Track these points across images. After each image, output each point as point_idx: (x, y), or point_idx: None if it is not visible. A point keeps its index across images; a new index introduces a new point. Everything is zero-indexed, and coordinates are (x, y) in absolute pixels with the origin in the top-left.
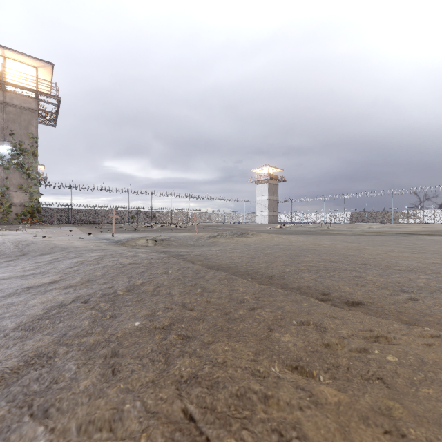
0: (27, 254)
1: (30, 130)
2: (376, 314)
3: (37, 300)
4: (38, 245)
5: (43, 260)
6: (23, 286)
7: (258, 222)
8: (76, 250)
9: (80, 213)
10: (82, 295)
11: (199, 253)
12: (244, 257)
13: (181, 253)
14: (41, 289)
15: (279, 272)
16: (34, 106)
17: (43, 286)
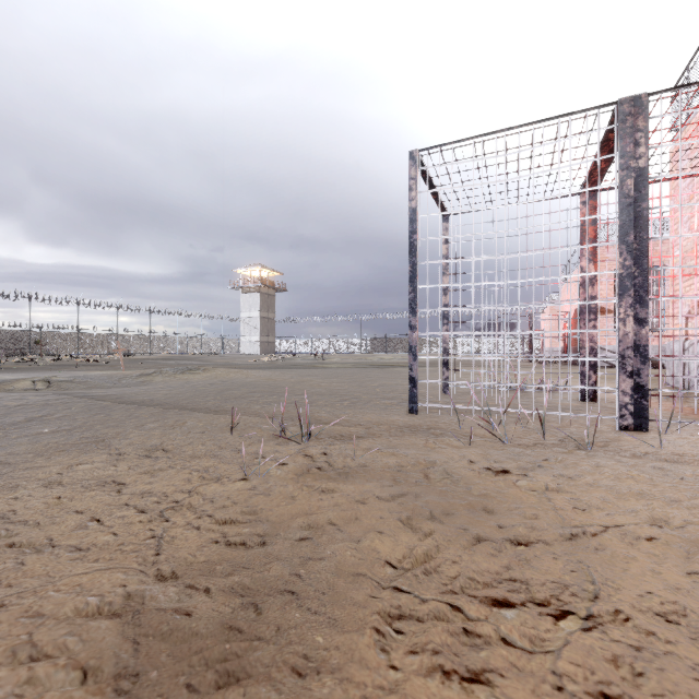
0: None
1: None
2: (227, 414)
3: None
4: None
5: None
6: None
7: (245, 352)
8: None
9: None
10: None
11: (116, 392)
12: (170, 393)
13: (91, 393)
14: None
15: (191, 401)
16: None
17: None
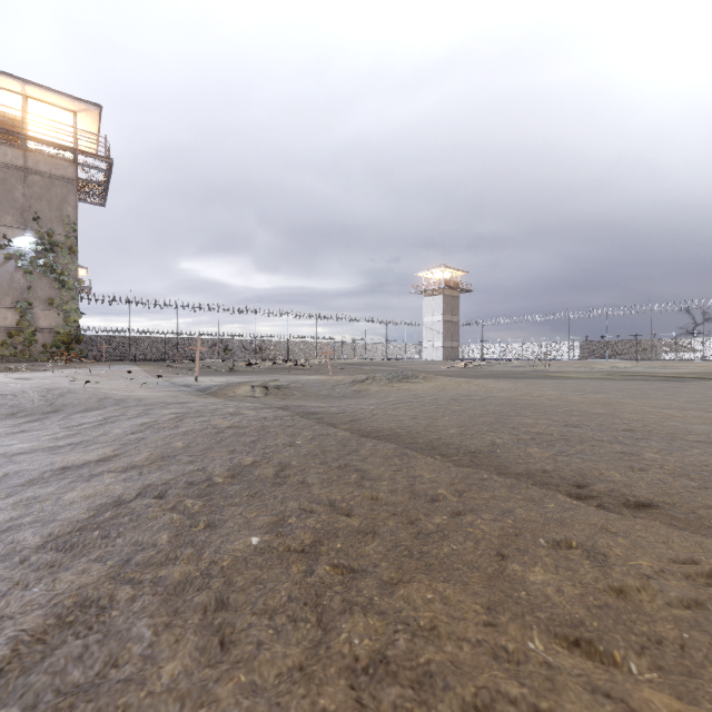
0: (60, 410)
1: (66, 211)
2: (689, 527)
3: (78, 493)
4: (78, 395)
5: (87, 420)
6: (53, 466)
7: (427, 358)
8: (139, 403)
9: (143, 343)
10: (154, 483)
11: (342, 409)
12: (419, 416)
13: (312, 409)
14: (85, 472)
15: (485, 444)
16: (72, 173)
17: (87, 467)
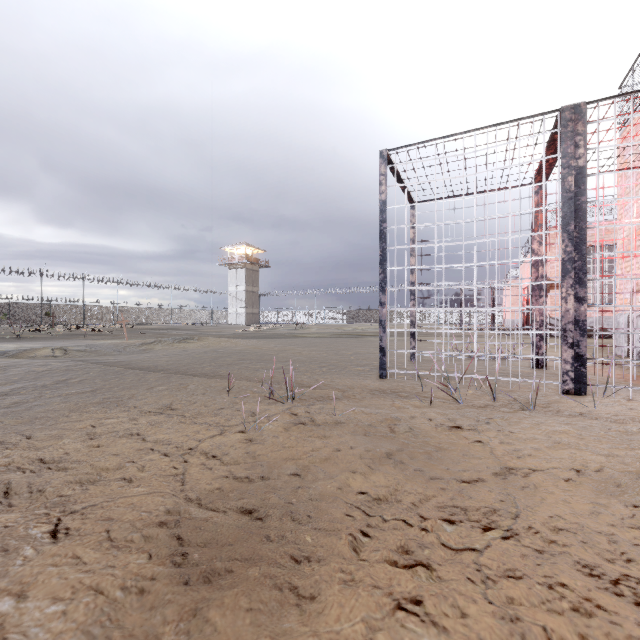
0: None
1: None
2: (222, 378)
3: None
4: None
5: None
6: None
7: (232, 323)
8: None
9: None
10: (16, 387)
11: (124, 359)
12: (171, 360)
13: (103, 360)
14: None
15: (190, 367)
16: None
17: None
